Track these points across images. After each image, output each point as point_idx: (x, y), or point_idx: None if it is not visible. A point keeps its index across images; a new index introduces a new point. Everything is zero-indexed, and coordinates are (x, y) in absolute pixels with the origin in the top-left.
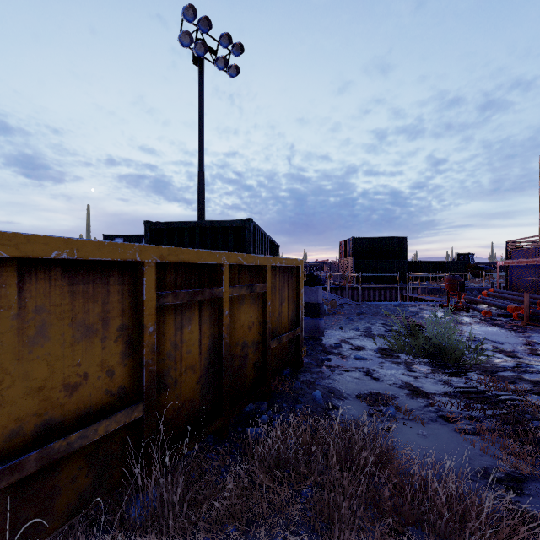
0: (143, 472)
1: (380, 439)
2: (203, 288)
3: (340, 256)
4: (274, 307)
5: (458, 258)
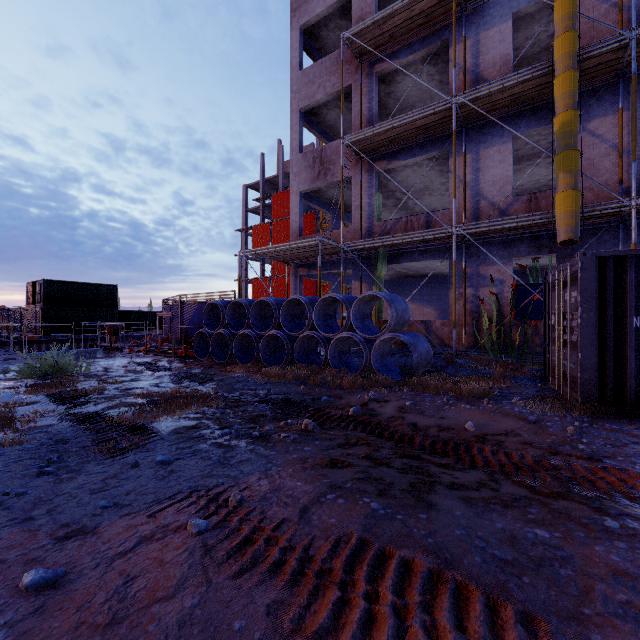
0: None
1: None
2: None
3: (27, 302)
4: None
5: None
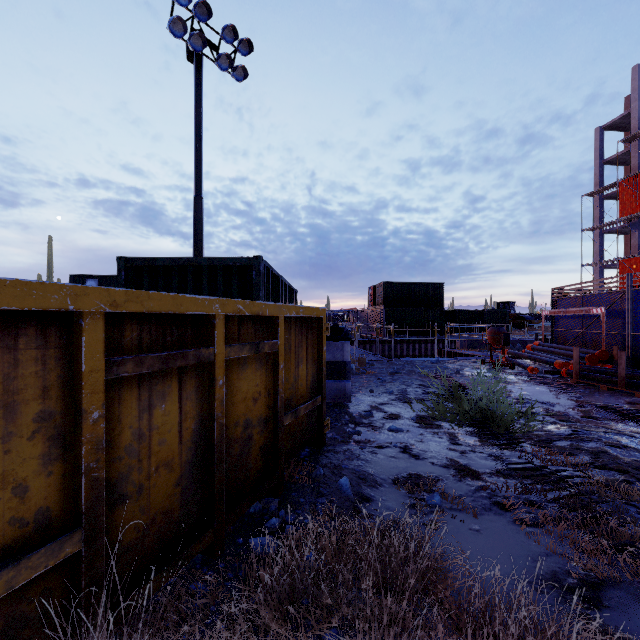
0: (80, 637)
1: (427, 544)
2: (185, 350)
3: (369, 304)
4: (289, 371)
5: (498, 307)
